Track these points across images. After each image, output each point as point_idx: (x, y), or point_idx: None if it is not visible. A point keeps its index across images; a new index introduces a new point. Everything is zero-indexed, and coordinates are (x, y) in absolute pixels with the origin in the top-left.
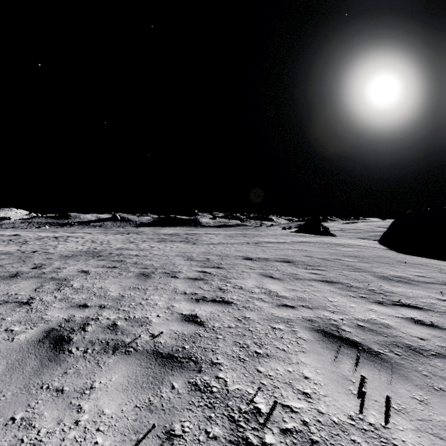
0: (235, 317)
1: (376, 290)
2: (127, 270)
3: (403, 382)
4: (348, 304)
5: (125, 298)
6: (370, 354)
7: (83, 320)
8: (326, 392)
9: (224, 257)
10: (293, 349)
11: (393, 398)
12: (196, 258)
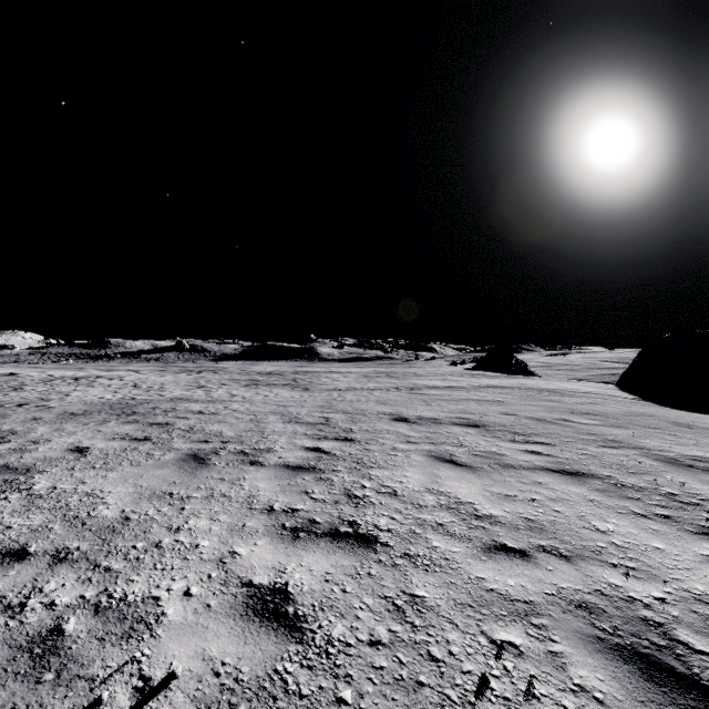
0: (388, 597)
1: (679, 495)
2: (166, 447)
3: None
4: (645, 542)
5: (129, 527)
6: None
7: None
8: None
9: (356, 416)
10: None
11: None
12: (306, 419)
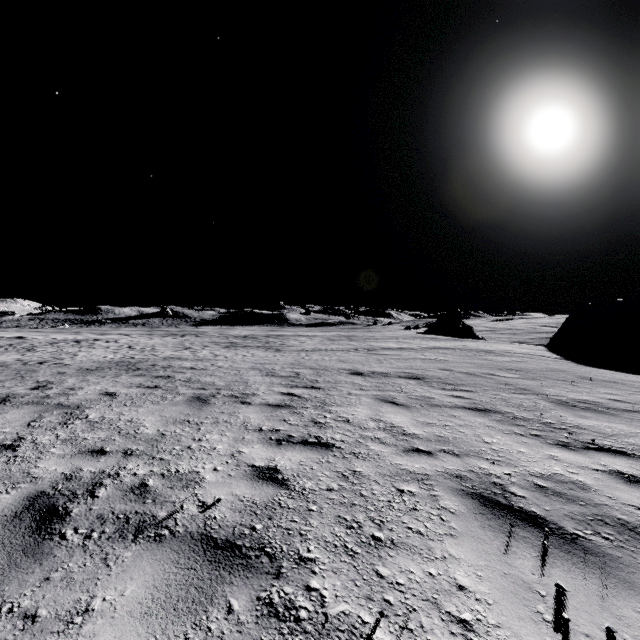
0: (339, 471)
1: (555, 423)
2: (174, 392)
3: (626, 595)
4: (514, 448)
5: (166, 438)
6: (562, 538)
7: (95, 476)
8: (499, 619)
9: (321, 371)
10: (435, 530)
11: (616, 630)
12: (280, 373)
